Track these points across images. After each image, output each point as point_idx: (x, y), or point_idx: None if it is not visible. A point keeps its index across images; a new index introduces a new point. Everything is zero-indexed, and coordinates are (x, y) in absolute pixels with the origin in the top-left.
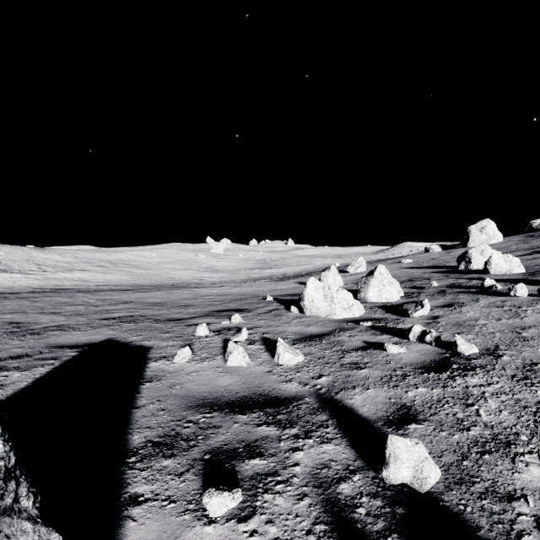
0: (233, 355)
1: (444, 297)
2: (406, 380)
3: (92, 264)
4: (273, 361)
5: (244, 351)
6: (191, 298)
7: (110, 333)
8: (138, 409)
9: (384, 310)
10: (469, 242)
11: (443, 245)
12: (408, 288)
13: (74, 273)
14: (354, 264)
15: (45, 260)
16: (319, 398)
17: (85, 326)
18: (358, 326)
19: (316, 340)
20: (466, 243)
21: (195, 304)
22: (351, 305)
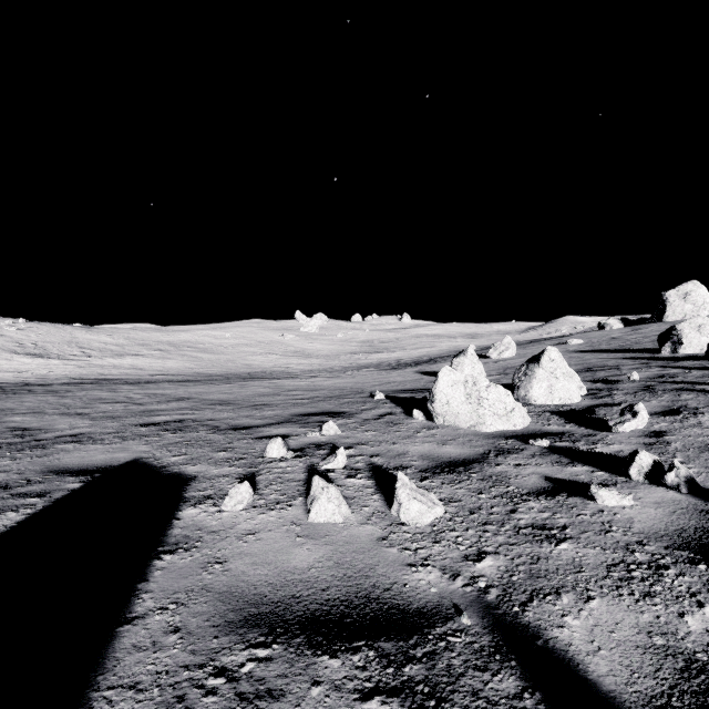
0: (319, 503)
1: (656, 397)
2: (665, 581)
3: (148, 347)
4: (390, 514)
5: (339, 495)
6: (270, 393)
7: (142, 449)
8: (131, 626)
9: (562, 419)
10: (666, 315)
11: (625, 320)
12: (589, 381)
13: (125, 359)
14: (498, 346)
15: (91, 342)
16: (488, 618)
17: (113, 435)
18: (526, 447)
19: (460, 472)
20: (661, 316)
21: (273, 402)
22: (510, 409)
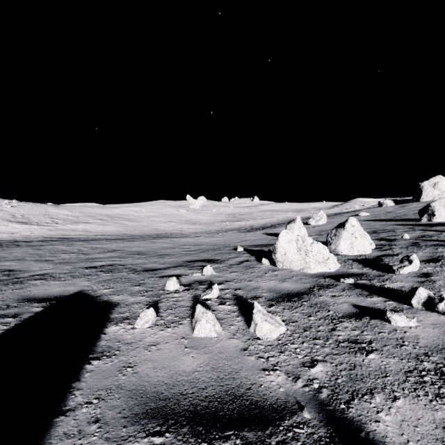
0: (200, 324)
1: (421, 250)
2: None
3: (94, 218)
4: (249, 331)
5: (214, 318)
6: (170, 247)
7: (85, 284)
8: (64, 417)
9: (360, 264)
10: (422, 197)
11: (396, 200)
12: (376, 240)
13: (79, 225)
14: (315, 217)
15: (58, 214)
16: (323, 413)
17: (67, 275)
18: (338, 283)
19: (295, 301)
20: (418, 198)
21: (172, 253)
22: (326, 258)
